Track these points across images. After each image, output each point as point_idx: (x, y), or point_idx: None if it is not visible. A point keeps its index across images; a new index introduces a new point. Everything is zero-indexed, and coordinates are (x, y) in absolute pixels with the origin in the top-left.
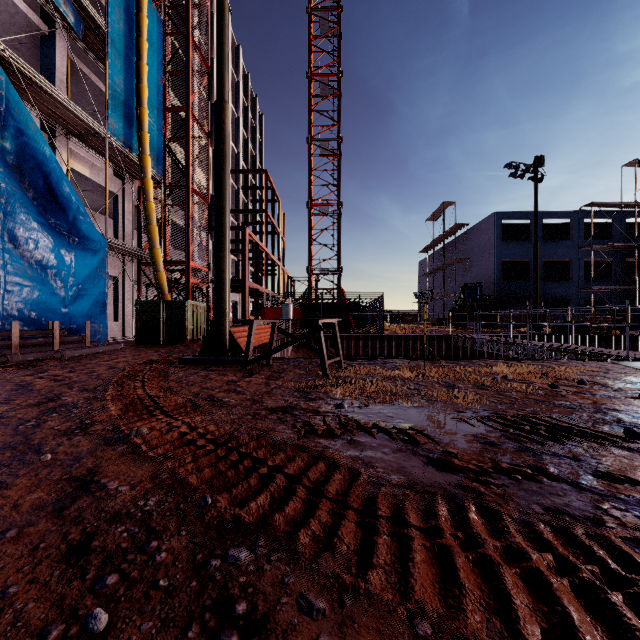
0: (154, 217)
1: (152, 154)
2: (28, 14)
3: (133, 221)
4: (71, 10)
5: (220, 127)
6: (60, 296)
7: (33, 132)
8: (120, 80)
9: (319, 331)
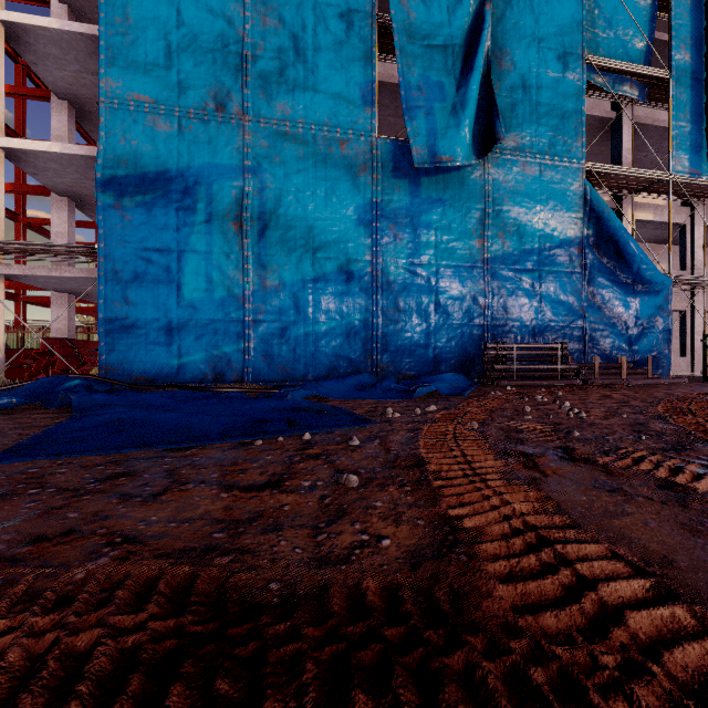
0: None
1: None
2: (601, 115)
3: (704, 246)
4: (635, 87)
5: None
6: (626, 336)
7: (606, 215)
8: (685, 112)
9: None
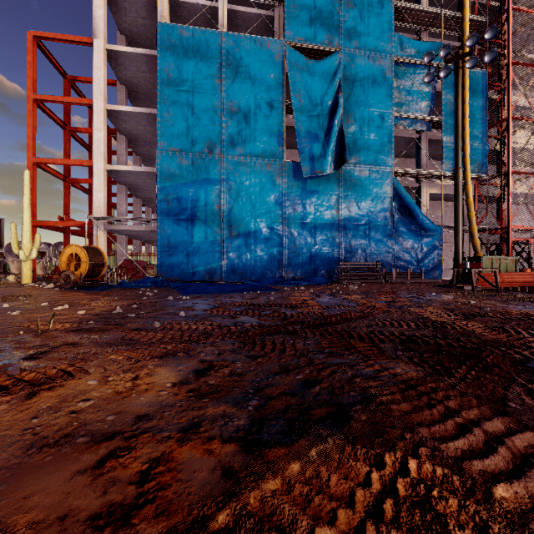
0: (471, 207)
1: (477, 164)
2: (409, 136)
3: None
4: (424, 124)
5: (455, 181)
6: (416, 258)
7: (404, 195)
8: (450, 138)
9: (470, 274)
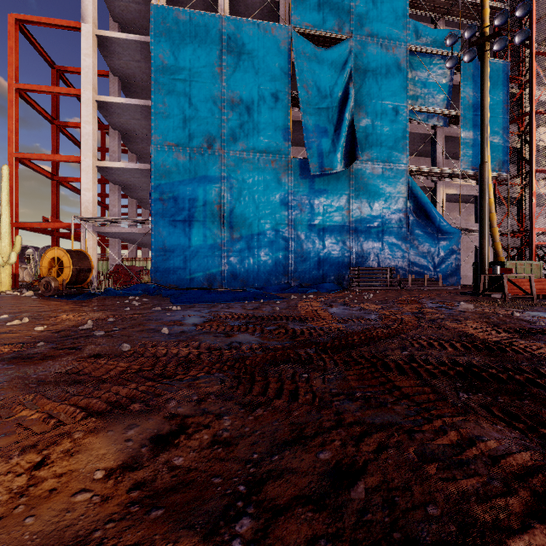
0: (492, 208)
1: (497, 162)
2: (424, 133)
3: None
4: (441, 119)
5: (480, 177)
6: (432, 263)
7: (419, 195)
8: (469, 134)
9: (502, 280)
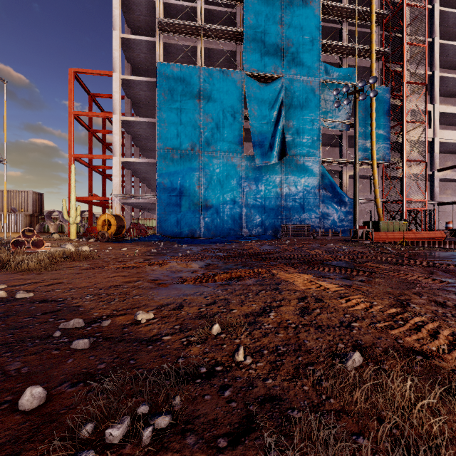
0: (376, 185)
1: (382, 154)
2: (334, 134)
3: (378, 184)
4: (344, 126)
5: (354, 172)
6: (337, 221)
7: (328, 178)
8: (362, 136)
9: (357, 232)
